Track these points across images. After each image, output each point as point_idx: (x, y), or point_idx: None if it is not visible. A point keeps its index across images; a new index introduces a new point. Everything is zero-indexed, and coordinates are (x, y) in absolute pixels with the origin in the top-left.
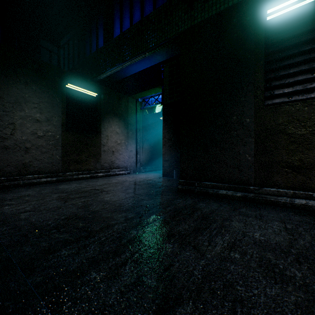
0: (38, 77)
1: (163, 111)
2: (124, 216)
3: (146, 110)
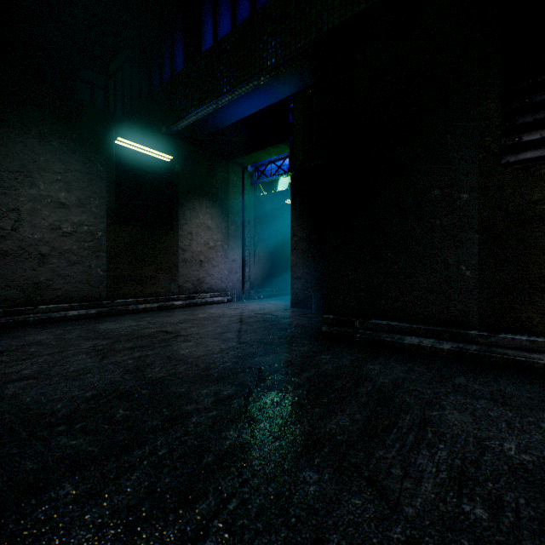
0: (63, 124)
1: (292, 187)
2: (214, 392)
3: (262, 188)
